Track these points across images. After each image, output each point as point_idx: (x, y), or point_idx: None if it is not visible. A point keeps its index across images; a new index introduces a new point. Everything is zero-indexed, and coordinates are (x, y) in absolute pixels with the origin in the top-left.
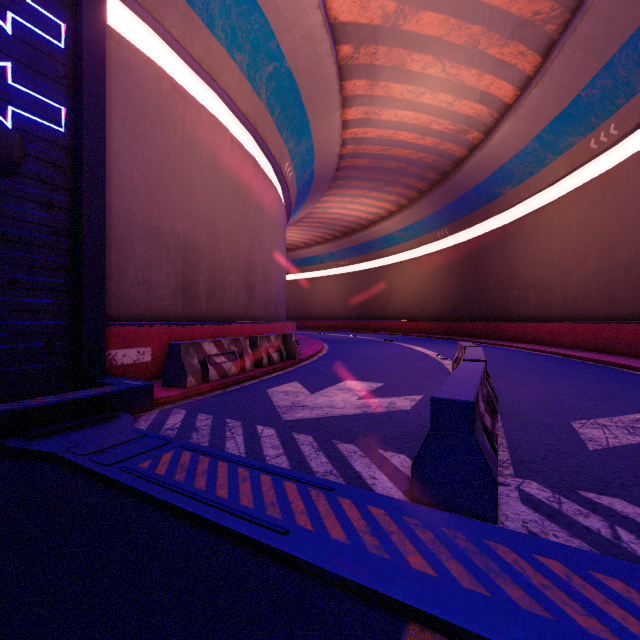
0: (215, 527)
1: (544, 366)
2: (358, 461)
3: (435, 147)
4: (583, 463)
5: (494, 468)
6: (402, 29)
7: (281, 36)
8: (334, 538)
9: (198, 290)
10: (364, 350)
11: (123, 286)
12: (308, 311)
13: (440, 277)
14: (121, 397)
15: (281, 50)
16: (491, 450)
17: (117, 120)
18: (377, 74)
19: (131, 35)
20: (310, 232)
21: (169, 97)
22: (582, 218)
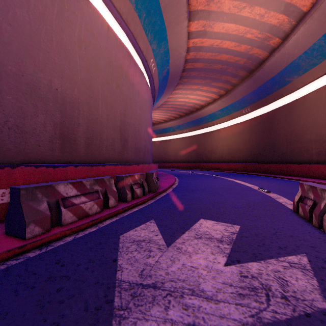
0: None
1: None
2: None
3: (246, 52)
4: None
5: None
6: None
7: None
8: None
9: (77, 138)
10: (203, 183)
11: None
12: (166, 158)
13: (244, 137)
14: None
15: None
16: None
17: None
18: None
19: None
20: (167, 113)
21: None
22: None
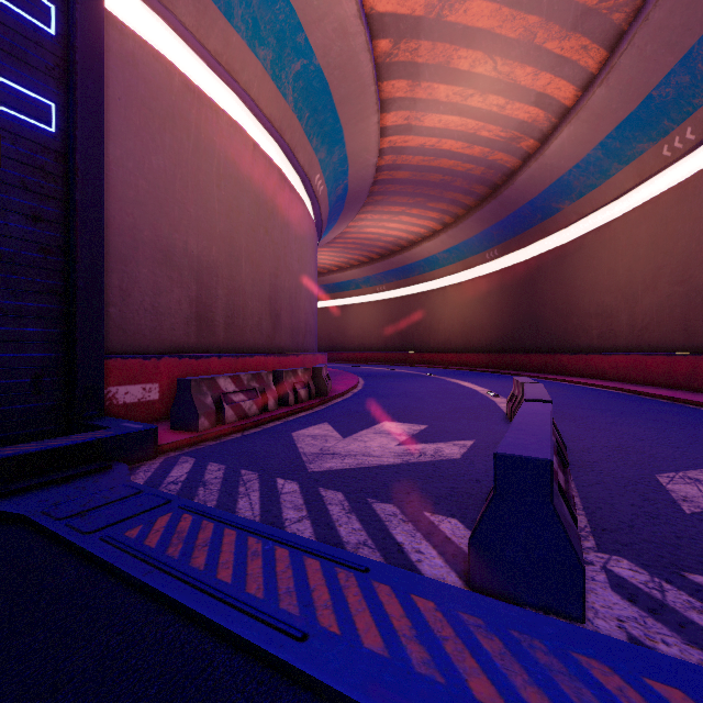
0: (211, 626)
1: (612, 405)
2: (399, 527)
3: (484, 157)
4: (681, 532)
5: (578, 547)
6: (448, 20)
7: (310, 28)
8: (368, 647)
9: (215, 318)
10: (404, 386)
11: (127, 313)
12: (342, 342)
13: (489, 304)
14: (117, 443)
15: (310, 45)
16: (571, 521)
17: (120, 121)
18: (419, 73)
19: (137, 25)
20: (344, 254)
21: (181, 96)
22: (653, 236)
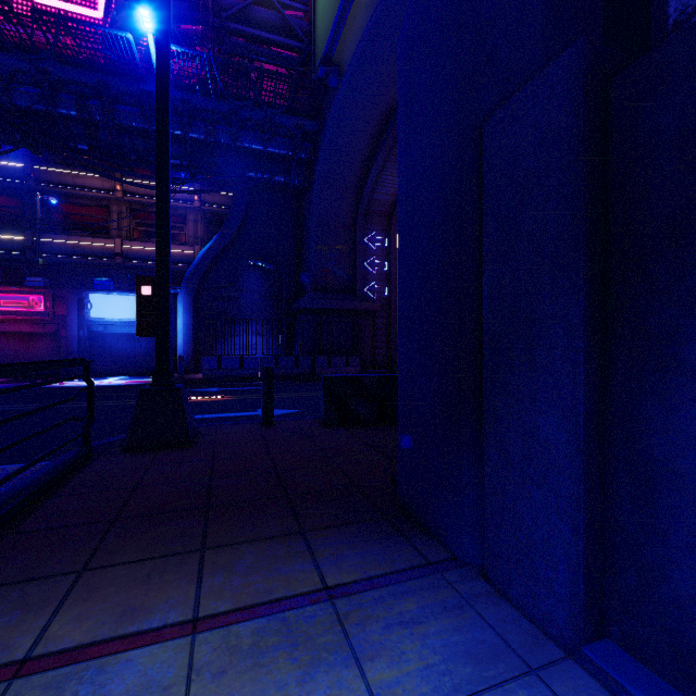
0: None
1: None
2: None
3: None
4: None
5: None
6: None
7: None
8: None
9: None
10: None
11: None
12: None
13: None
14: None
15: None
16: None
17: None
18: None
19: None
20: None
21: None
22: None
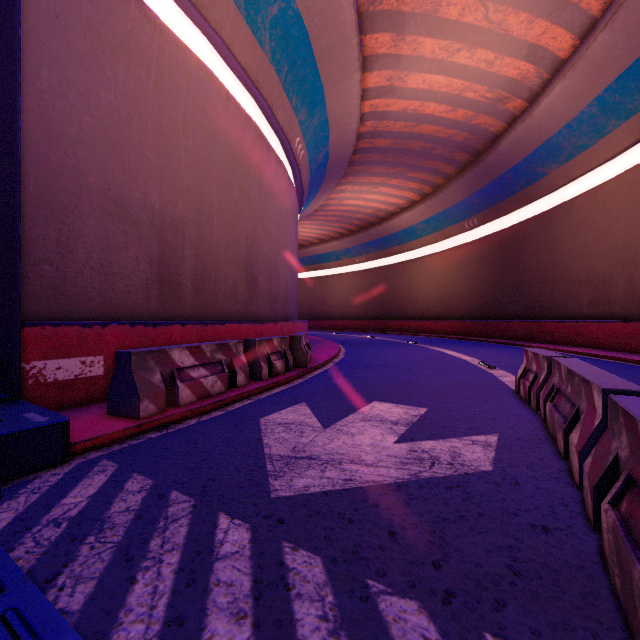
0: None
1: (633, 380)
2: None
3: (467, 121)
4: None
5: None
6: None
7: None
8: None
9: (181, 281)
10: (387, 354)
11: (67, 272)
12: (323, 310)
13: (468, 272)
14: None
15: None
16: None
17: (57, 43)
18: (404, 25)
19: None
20: (325, 227)
21: (138, 26)
22: None
